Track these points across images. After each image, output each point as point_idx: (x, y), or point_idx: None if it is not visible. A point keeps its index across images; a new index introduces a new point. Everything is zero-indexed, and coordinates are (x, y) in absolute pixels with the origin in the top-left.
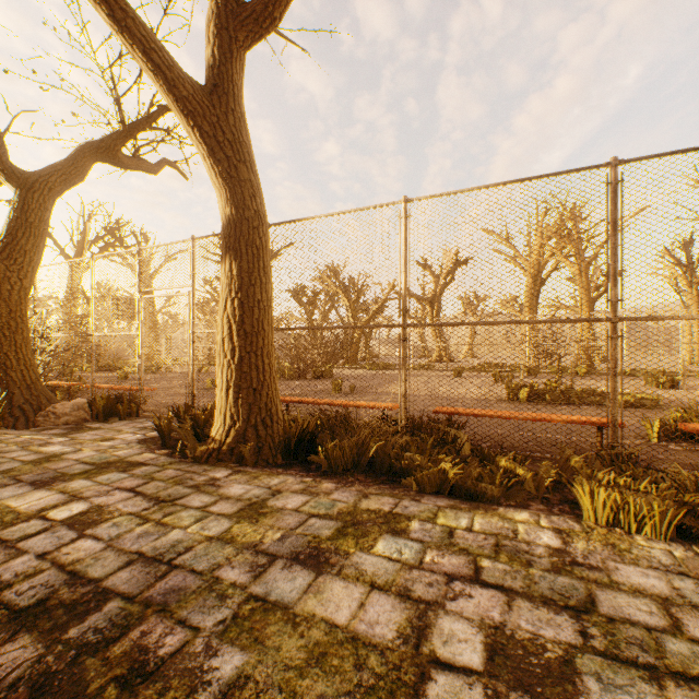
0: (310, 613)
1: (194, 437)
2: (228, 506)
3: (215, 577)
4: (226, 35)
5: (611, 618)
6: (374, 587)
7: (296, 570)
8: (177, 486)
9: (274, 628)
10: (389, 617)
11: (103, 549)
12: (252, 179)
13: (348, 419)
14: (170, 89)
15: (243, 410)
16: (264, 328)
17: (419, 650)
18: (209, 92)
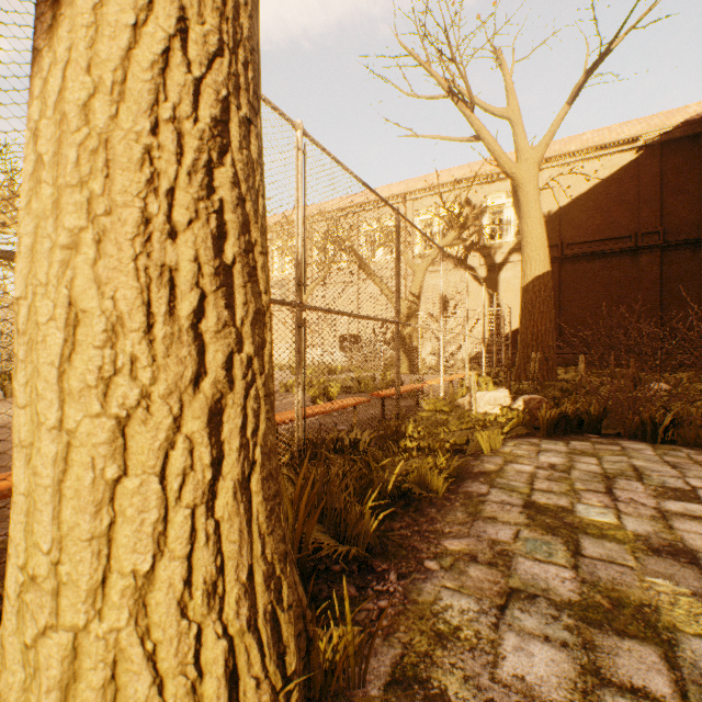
0: None
1: None
2: (628, 658)
3: None
4: None
5: (604, 472)
6: (671, 528)
7: None
8: None
9: None
10: (698, 526)
11: None
12: None
13: None
14: None
15: (284, 527)
16: None
17: None
18: None
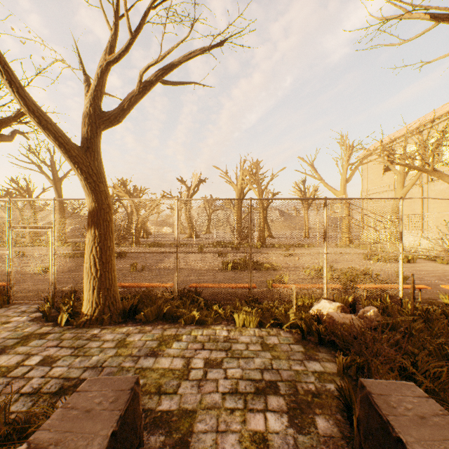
0: (157, 367)
1: (67, 314)
2: (110, 344)
3: (122, 366)
4: (95, 125)
5: (234, 350)
6: (174, 357)
7: (149, 358)
8: (79, 340)
9: (148, 373)
10: (180, 363)
11: (68, 369)
12: (106, 189)
13: (150, 293)
14: (67, 152)
15: (102, 299)
16: (112, 258)
17: (188, 367)
18: (85, 150)
